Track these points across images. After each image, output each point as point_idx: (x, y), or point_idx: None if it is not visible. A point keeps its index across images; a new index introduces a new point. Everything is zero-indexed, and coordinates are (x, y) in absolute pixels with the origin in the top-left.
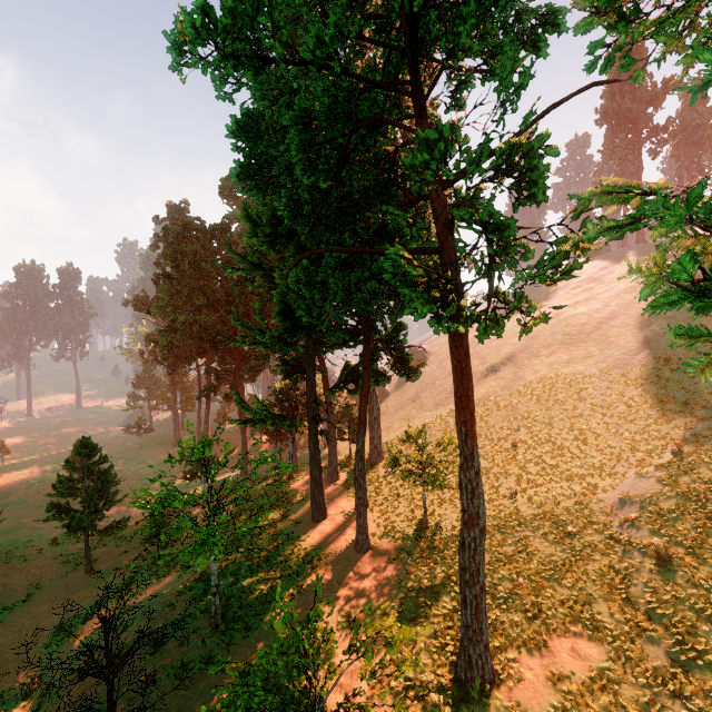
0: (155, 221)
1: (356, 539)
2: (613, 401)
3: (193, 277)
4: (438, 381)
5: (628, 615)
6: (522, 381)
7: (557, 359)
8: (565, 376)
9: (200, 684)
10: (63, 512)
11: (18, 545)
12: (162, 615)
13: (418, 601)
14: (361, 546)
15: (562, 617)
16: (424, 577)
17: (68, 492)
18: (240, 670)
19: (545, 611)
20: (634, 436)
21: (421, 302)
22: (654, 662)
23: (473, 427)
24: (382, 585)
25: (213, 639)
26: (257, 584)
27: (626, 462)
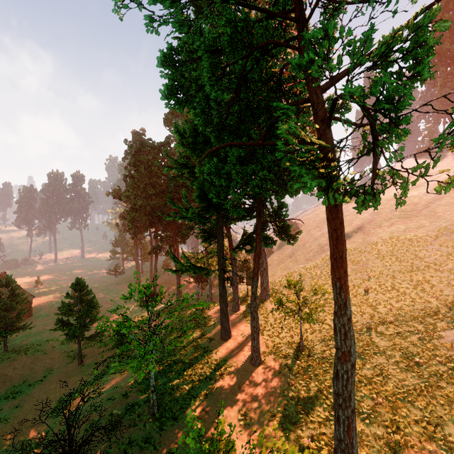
0: (125, 143)
1: (251, 355)
2: (443, 260)
3: (146, 176)
4: (308, 243)
5: None
6: (369, 244)
7: (396, 229)
8: (403, 241)
9: None
10: (65, 325)
11: (41, 343)
12: (119, 402)
13: (298, 408)
14: (254, 361)
15: (417, 435)
16: (302, 389)
17: (68, 312)
18: (168, 451)
19: (402, 428)
20: None
21: (310, 175)
22: None
23: (346, 283)
24: (270, 393)
25: (150, 424)
26: (182, 384)
27: None
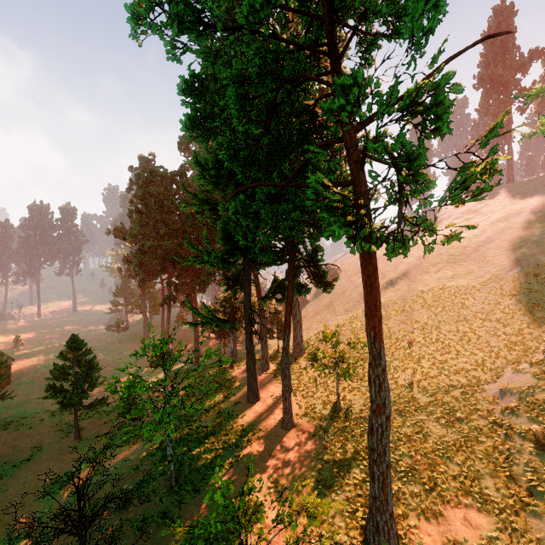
0: (130, 170)
1: (283, 418)
2: (491, 308)
3: (157, 212)
4: (347, 292)
5: (511, 491)
6: (415, 292)
7: (444, 275)
8: (450, 288)
9: (157, 536)
10: (58, 392)
11: (26, 416)
12: (130, 477)
13: (333, 471)
14: (286, 424)
15: (454, 490)
16: (338, 452)
17: (61, 376)
18: (189, 525)
19: (440, 484)
20: (510, 338)
21: (338, 224)
22: (537, 534)
23: (380, 332)
24: (303, 457)
25: (168, 498)
26: (204, 453)
27: (504, 359)
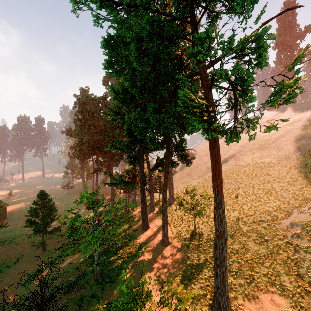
0: (74, 96)
1: (162, 239)
2: (284, 175)
3: (90, 120)
4: (199, 166)
5: (299, 283)
6: (239, 166)
7: (256, 156)
8: (260, 164)
9: (89, 309)
10: (33, 223)
11: (14, 237)
12: (73, 273)
13: (192, 271)
14: (164, 243)
15: (265, 283)
16: (195, 259)
17: (34, 214)
18: (107, 302)
19: (256, 279)
20: (295, 192)
21: (198, 121)
22: None
23: (221, 188)
24: (175, 262)
25: (95, 286)
26: (116, 260)
27: (292, 205)
